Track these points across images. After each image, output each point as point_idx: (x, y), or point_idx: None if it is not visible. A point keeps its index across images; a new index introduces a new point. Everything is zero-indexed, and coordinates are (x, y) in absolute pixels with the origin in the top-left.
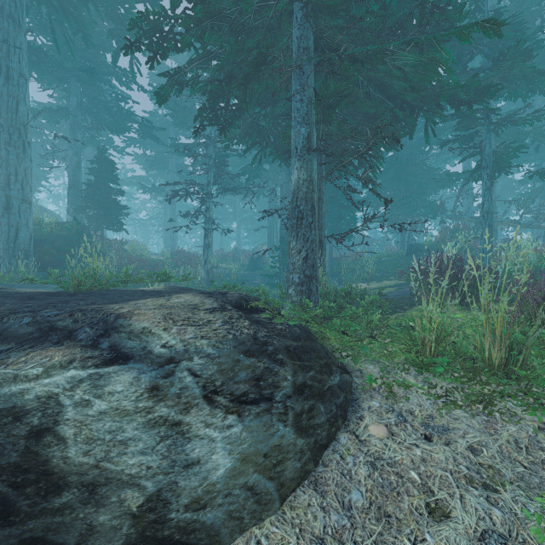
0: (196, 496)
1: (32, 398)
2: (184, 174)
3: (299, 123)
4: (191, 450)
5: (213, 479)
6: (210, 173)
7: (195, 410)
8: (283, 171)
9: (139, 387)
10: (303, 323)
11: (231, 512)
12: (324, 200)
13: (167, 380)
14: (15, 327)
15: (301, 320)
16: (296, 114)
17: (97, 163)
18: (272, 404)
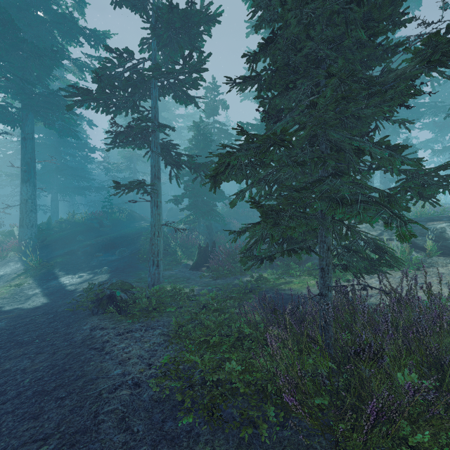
0: None
1: (438, 227)
2: None
3: None
4: None
5: None
6: None
7: None
8: None
9: None
10: None
11: None
12: None
13: None
14: (421, 220)
15: None
16: None
17: None
18: None
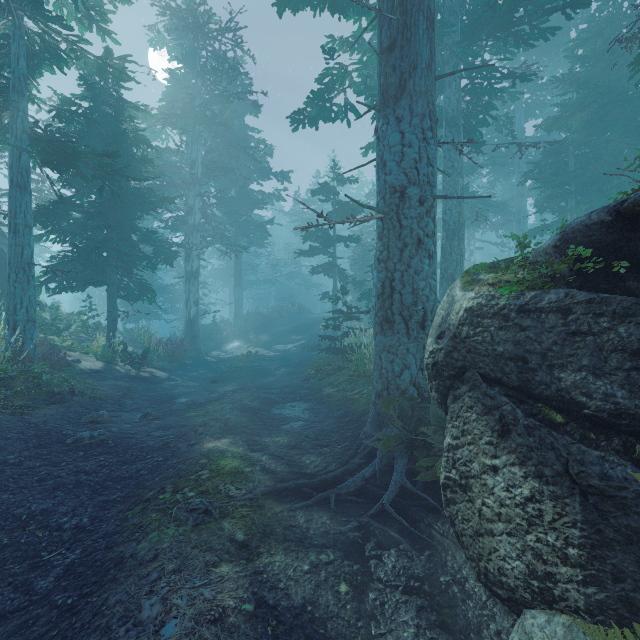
0: None
1: None
2: None
3: None
4: None
5: None
6: None
7: None
8: None
9: None
10: None
11: None
12: None
13: None
14: None
15: None
16: None
17: None
18: None
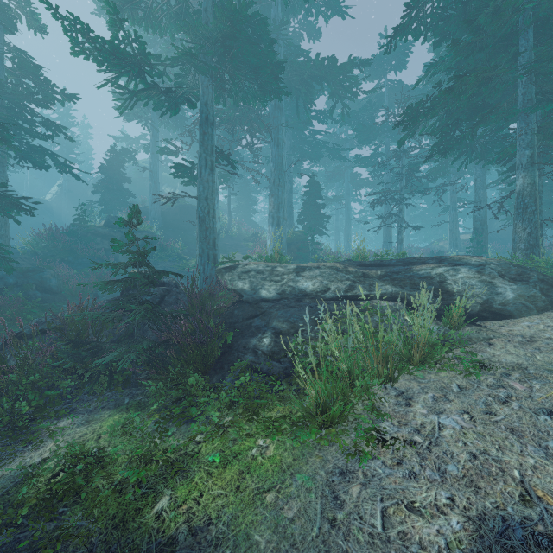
0: (502, 302)
1: (434, 274)
2: (357, 182)
3: (523, 148)
4: (497, 290)
5: (507, 299)
6: (403, 180)
7: (496, 279)
8: (477, 166)
9: (472, 272)
10: (533, 266)
11: (516, 309)
12: (540, 192)
13: (482, 270)
14: (392, 263)
15: (530, 266)
16: (521, 143)
17: (309, 186)
18: (528, 283)
